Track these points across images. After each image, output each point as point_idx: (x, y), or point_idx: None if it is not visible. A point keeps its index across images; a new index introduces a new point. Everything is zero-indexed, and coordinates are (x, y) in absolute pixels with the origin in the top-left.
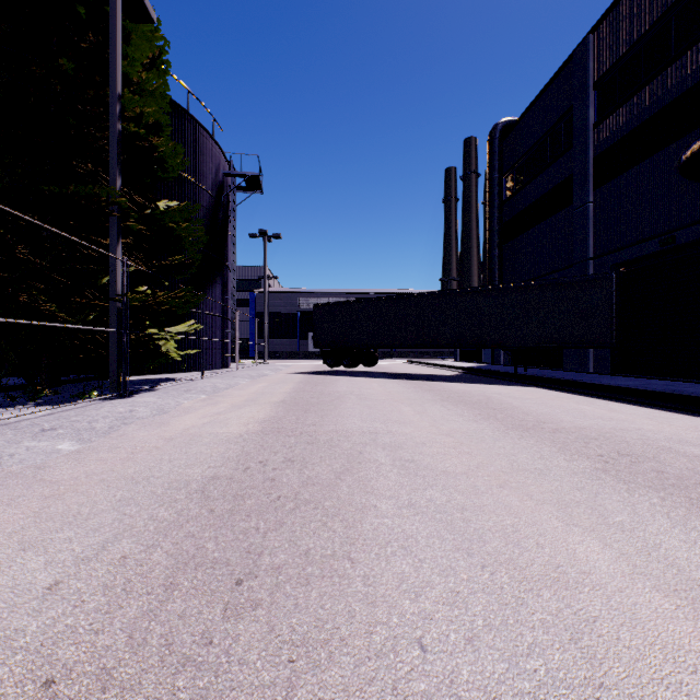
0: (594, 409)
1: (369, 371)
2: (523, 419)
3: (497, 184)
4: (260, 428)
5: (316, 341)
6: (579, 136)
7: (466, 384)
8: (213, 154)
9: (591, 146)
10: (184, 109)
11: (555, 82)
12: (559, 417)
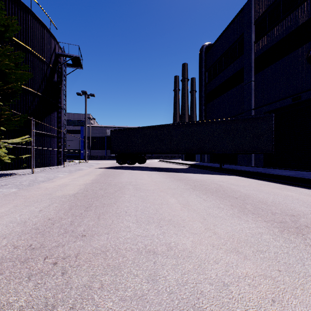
0: (300, 195)
1: (141, 166)
2: (272, 211)
3: (204, 74)
4: (9, 249)
5: (112, 150)
6: (246, 48)
7: (197, 174)
8: (50, 41)
9: (253, 52)
10: (27, 7)
11: (233, 23)
12: (293, 206)
